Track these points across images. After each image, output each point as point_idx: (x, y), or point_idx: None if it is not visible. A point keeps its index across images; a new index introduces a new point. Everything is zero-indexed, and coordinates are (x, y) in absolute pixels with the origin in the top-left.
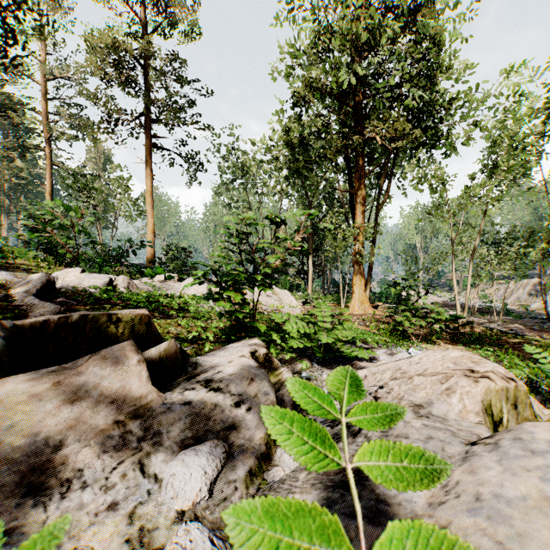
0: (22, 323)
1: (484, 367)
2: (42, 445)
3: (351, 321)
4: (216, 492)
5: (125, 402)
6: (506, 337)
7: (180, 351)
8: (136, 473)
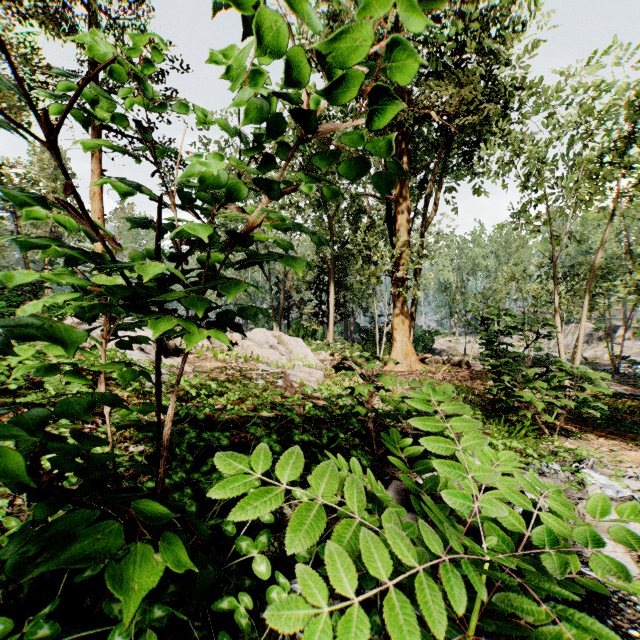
0: None
1: None
2: None
3: None
4: None
5: None
6: (639, 408)
7: None
8: None
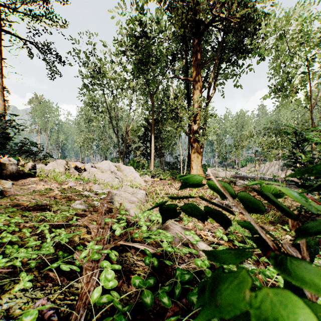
0: None
1: None
2: None
3: None
4: None
5: None
6: None
7: None
8: None
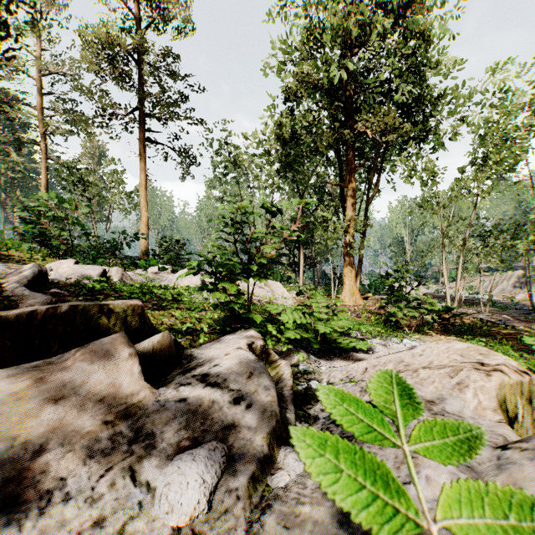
0: (7, 314)
1: (494, 359)
2: (20, 451)
3: (345, 312)
4: (216, 502)
5: (114, 400)
6: (496, 327)
7: (175, 343)
8: (126, 482)
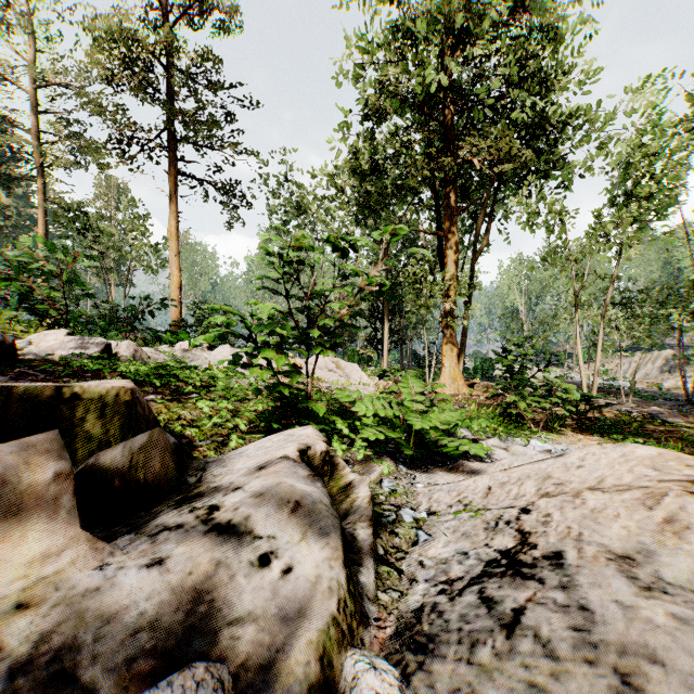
0: None
1: None
2: None
3: (449, 402)
4: None
5: (1, 572)
6: (649, 423)
7: (175, 450)
8: None
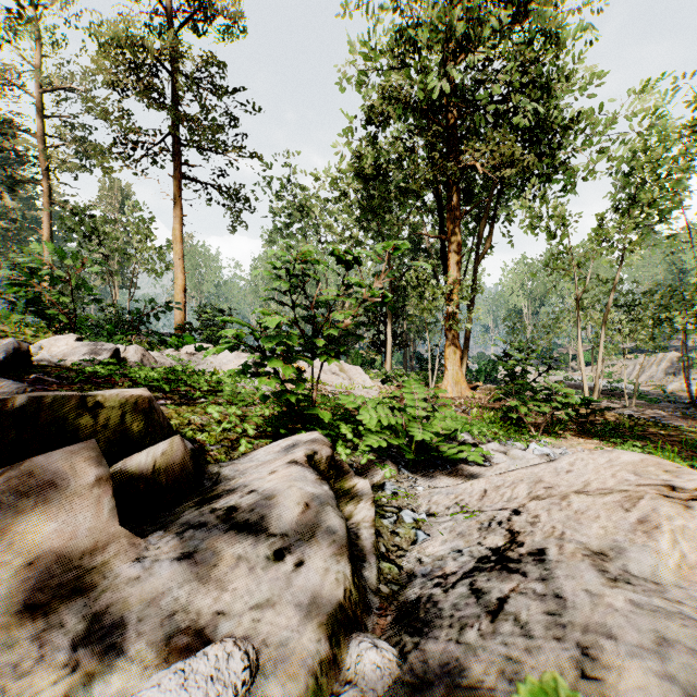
0: None
1: (690, 481)
2: None
3: (450, 407)
4: None
5: (57, 562)
6: (650, 427)
7: (193, 455)
8: None
